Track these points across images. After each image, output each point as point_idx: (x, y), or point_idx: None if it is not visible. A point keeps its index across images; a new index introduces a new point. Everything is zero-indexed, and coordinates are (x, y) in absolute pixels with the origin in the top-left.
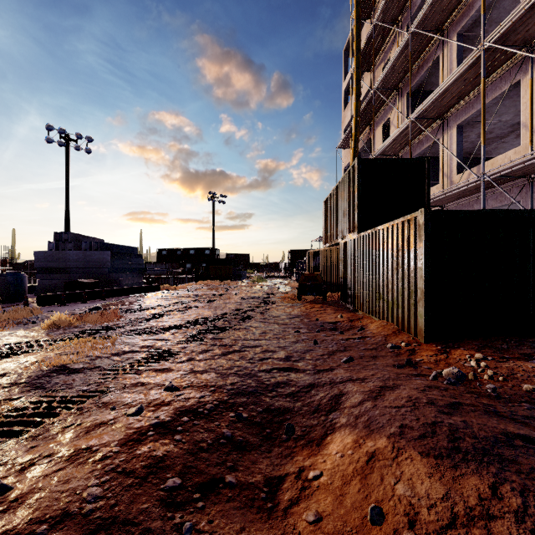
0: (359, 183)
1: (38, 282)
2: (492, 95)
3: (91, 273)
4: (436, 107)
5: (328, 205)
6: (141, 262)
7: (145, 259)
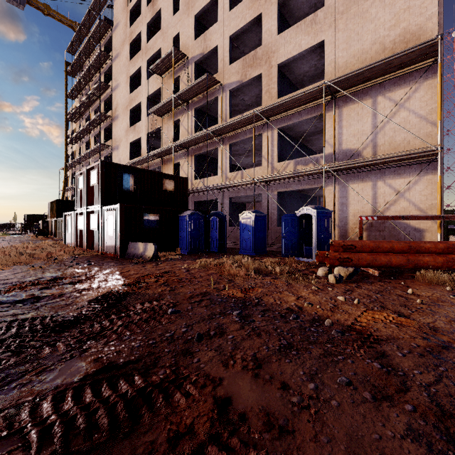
0: (57, 205)
1: None
2: None
3: None
4: None
5: (50, 205)
6: None
7: None
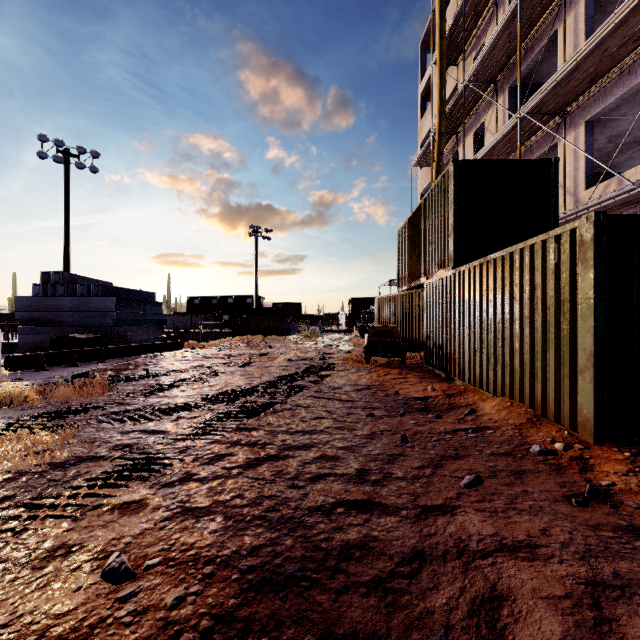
0: (455, 196)
1: (20, 337)
2: None
3: (90, 326)
4: (558, 96)
5: (405, 234)
6: (160, 311)
7: (173, 309)
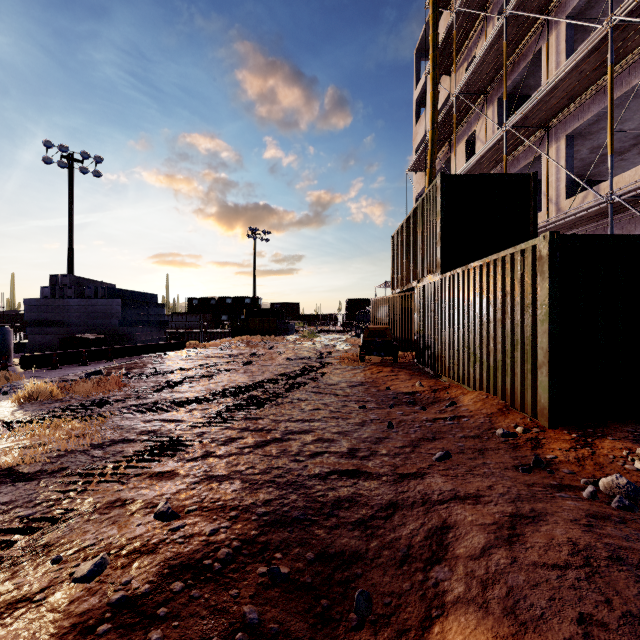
0: (442, 207)
1: (29, 338)
2: (617, 93)
3: (96, 327)
4: (540, 111)
5: (398, 239)
6: (162, 312)
7: (171, 310)
